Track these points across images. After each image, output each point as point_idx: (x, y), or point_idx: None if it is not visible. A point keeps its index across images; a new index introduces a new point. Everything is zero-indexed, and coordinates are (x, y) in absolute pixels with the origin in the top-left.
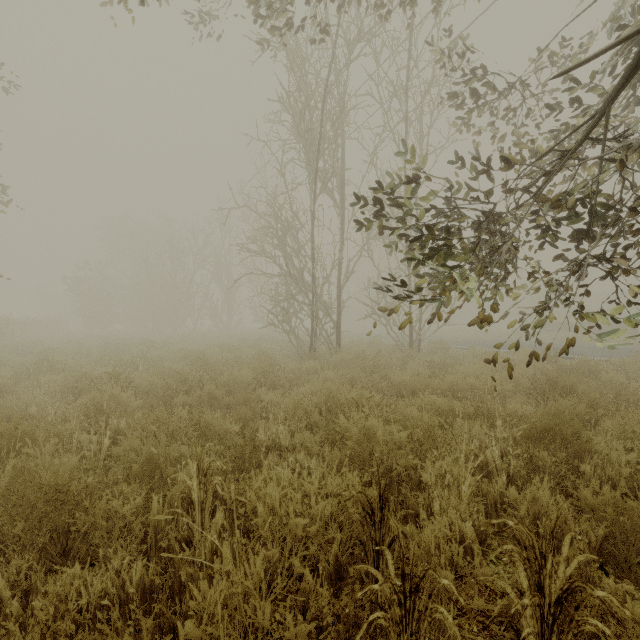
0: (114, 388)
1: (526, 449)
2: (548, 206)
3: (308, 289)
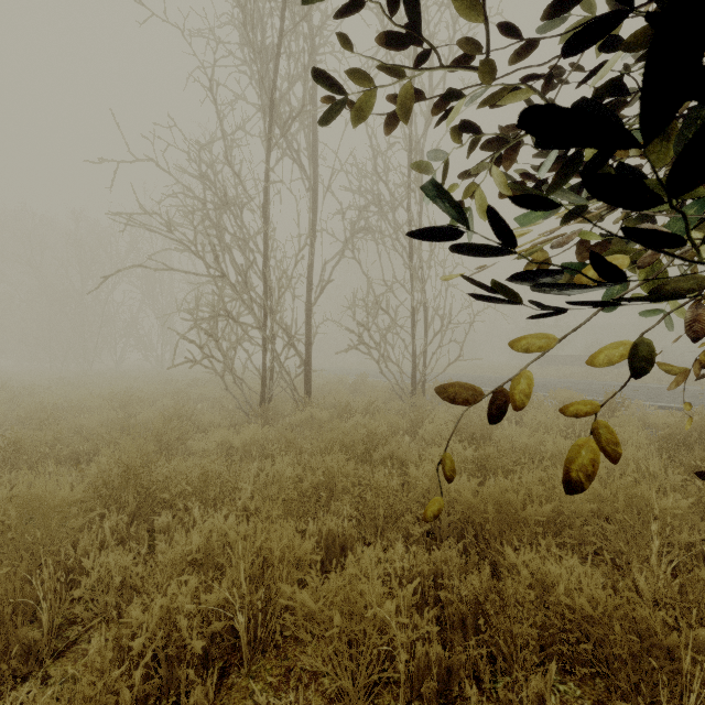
0: None
1: None
2: None
3: (259, 304)
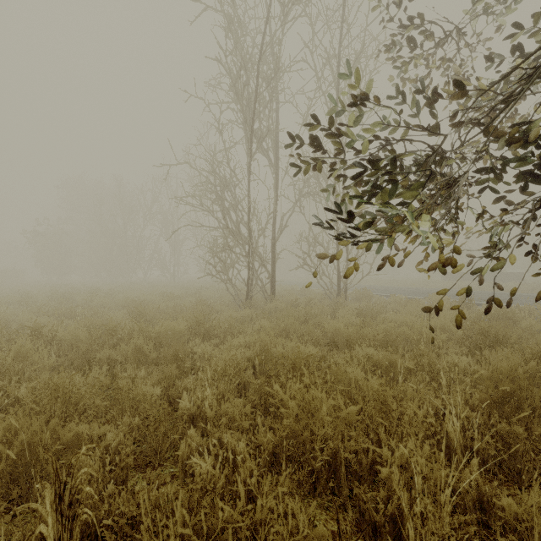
0: (26, 345)
1: (487, 417)
2: (505, 143)
3: (245, 241)
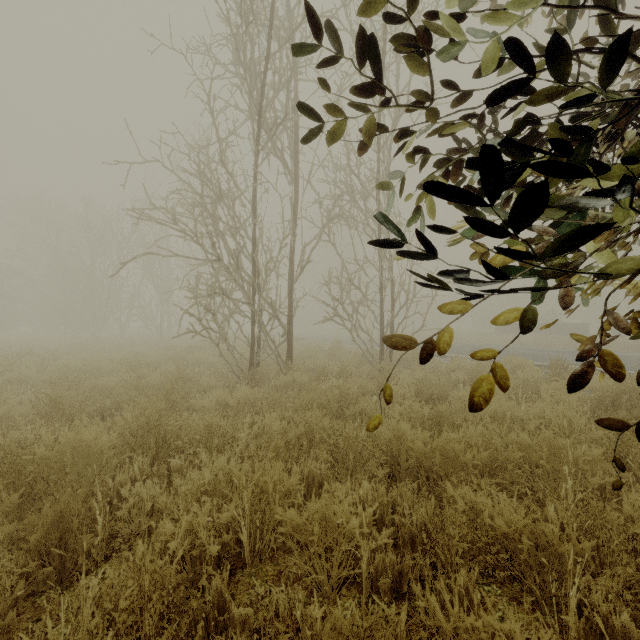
0: None
1: None
2: None
3: (248, 282)
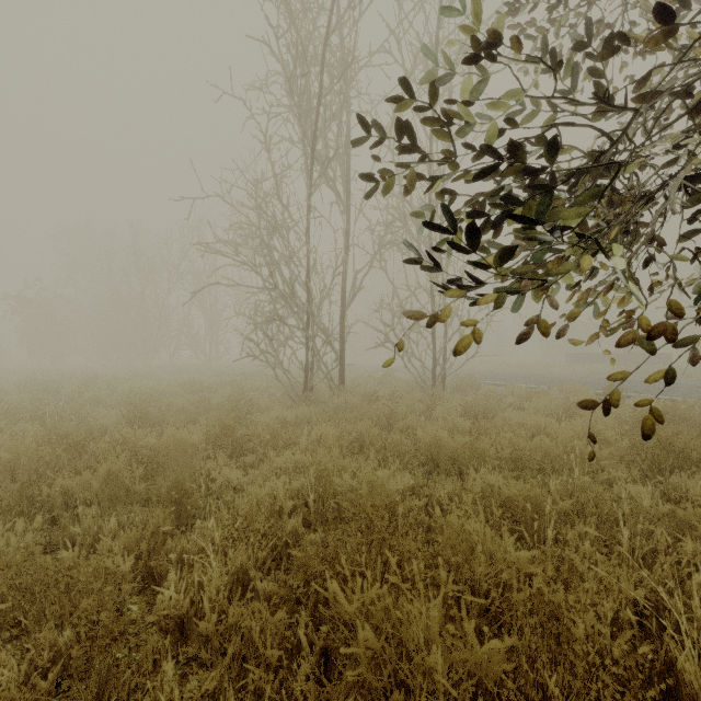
0: None
1: None
2: None
3: (302, 309)
